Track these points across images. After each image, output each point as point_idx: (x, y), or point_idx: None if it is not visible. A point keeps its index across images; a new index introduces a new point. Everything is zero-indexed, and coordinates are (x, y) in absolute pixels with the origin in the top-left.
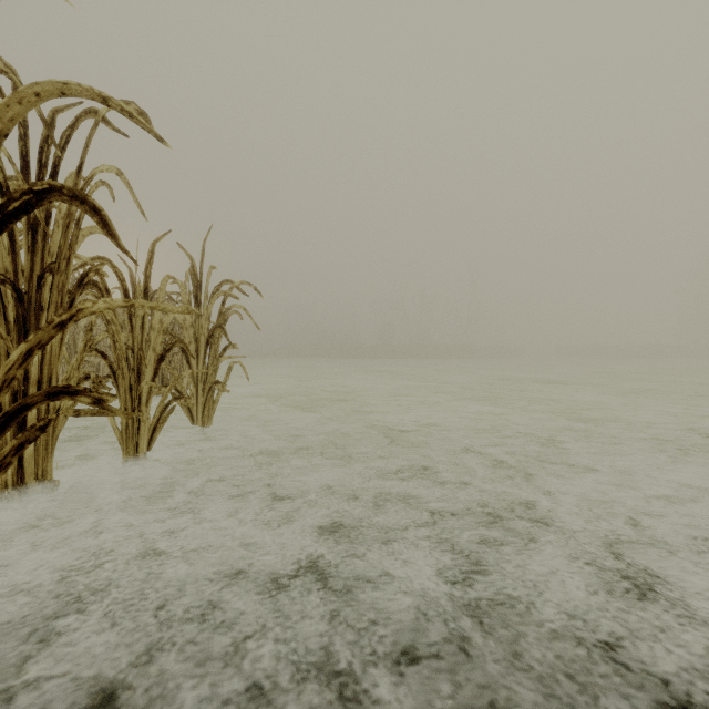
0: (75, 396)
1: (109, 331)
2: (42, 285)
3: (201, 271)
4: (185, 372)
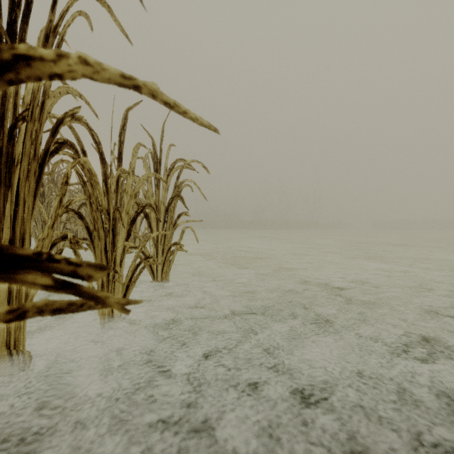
0: (11, 271)
1: (85, 192)
2: (14, 135)
3: (160, 150)
4: (153, 234)
